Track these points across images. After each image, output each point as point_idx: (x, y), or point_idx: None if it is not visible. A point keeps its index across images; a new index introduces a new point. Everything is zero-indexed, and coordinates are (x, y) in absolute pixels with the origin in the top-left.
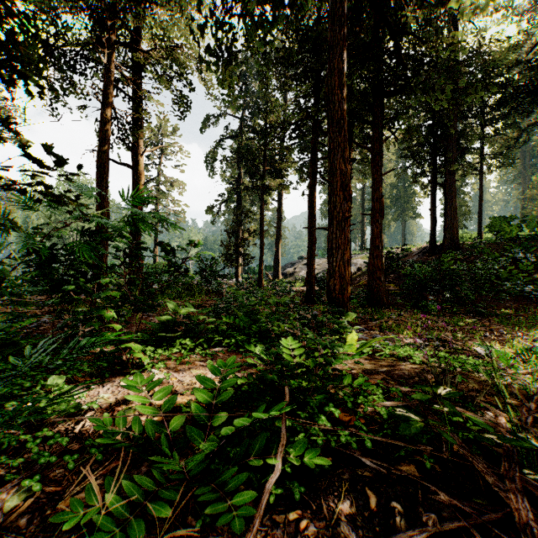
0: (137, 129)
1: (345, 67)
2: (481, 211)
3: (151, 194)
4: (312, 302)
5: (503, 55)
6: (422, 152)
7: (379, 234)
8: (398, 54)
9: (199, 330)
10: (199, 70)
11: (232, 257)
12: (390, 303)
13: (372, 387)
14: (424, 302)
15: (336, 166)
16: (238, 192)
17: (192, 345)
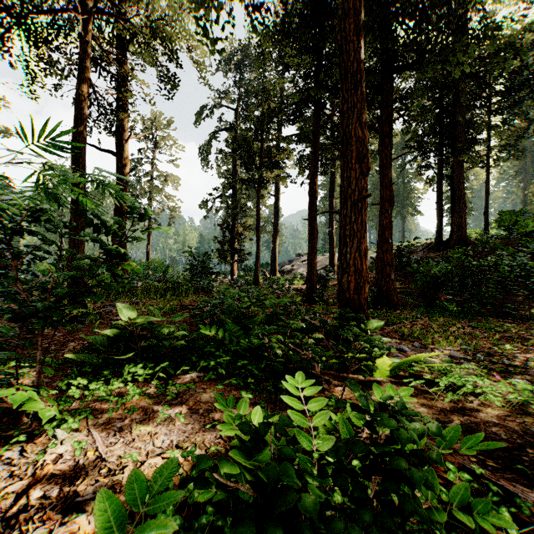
0: (121, 112)
1: (362, 7)
2: (487, 205)
3: (144, 189)
4: (313, 301)
5: (517, 36)
6: (427, 142)
7: (389, 226)
8: (421, 4)
9: (162, 349)
10: (190, 50)
11: (226, 253)
12: (400, 302)
13: (505, 523)
14: (440, 302)
15: (350, 132)
16: (233, 186)
17: (149, 372)
